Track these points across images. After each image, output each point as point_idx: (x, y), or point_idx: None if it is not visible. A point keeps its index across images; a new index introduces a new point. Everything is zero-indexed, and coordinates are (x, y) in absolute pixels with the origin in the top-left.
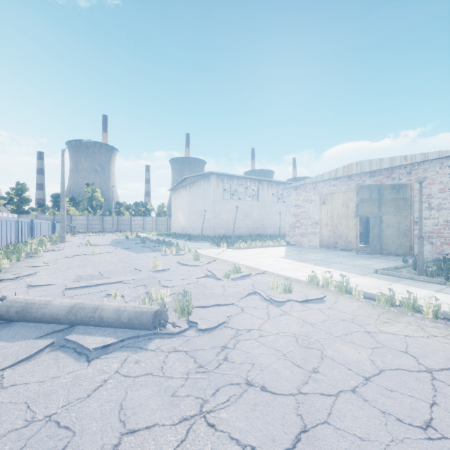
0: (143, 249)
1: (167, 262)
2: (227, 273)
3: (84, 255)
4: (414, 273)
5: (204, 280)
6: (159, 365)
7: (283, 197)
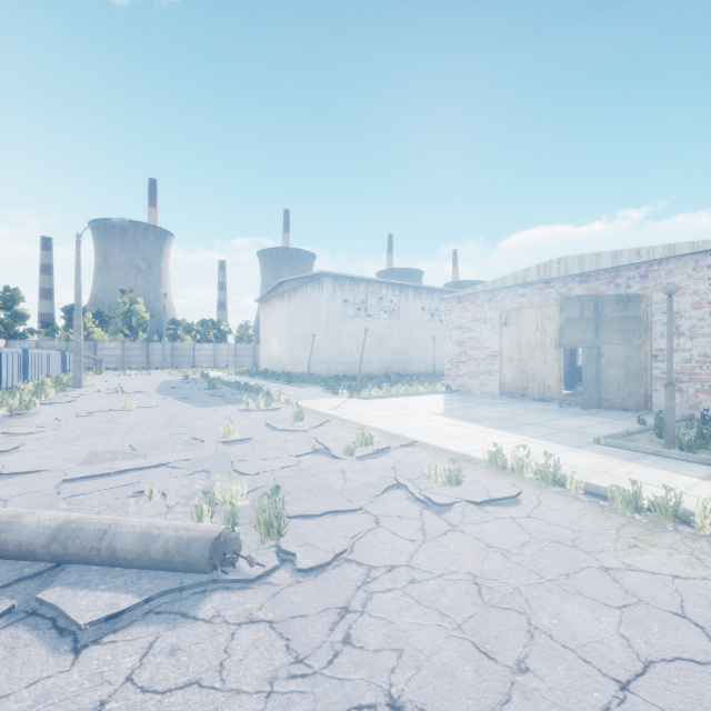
0: (211, 400)
1: (249, 424)
2: (350, 446)
3: (109, 411)
4: (659, 442)
5: (311, 459)
6: (217, 658)
7: (438, 314)
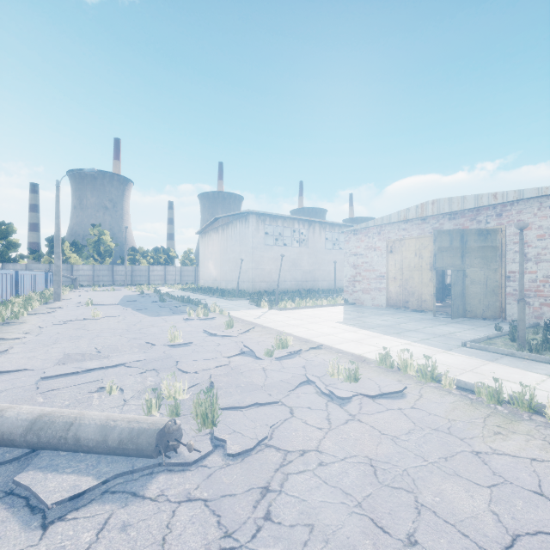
0: (161, 311)
1: (191, 331)
2: (270, 349)
3: (81, 320)
4: (512, 345)
5: (239, 359)
6: (160, 533)
7: (338, 243)
